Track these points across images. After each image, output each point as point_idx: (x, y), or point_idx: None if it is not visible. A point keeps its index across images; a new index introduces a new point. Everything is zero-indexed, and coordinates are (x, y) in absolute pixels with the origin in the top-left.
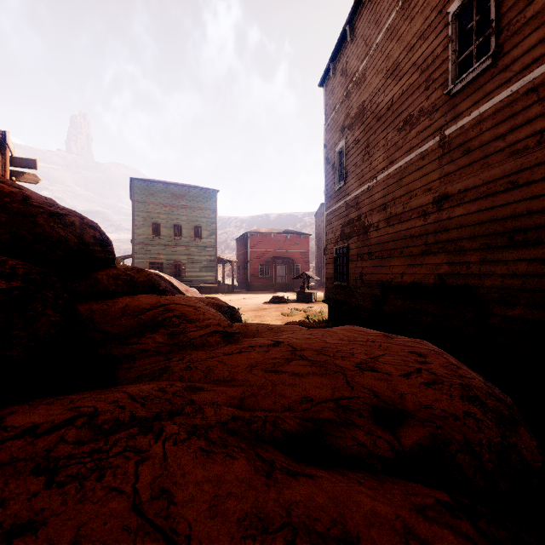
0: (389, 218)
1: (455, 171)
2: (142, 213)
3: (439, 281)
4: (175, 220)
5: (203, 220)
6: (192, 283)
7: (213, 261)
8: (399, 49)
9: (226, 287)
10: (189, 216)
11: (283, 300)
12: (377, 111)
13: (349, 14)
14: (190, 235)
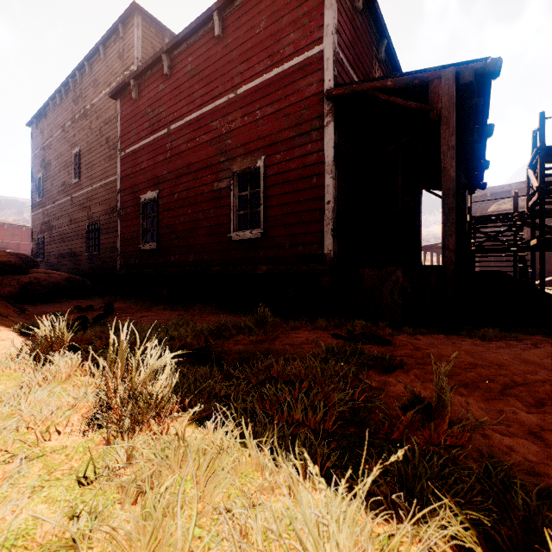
0: (60, 224)
1: (74, 211)
2: None
3: (71, 251)
4: None
5: None
6: None
7: None
8: (62, 150)
9: None
10: None
11: None
12: (56, 170)
13: (43, 106)
14: None
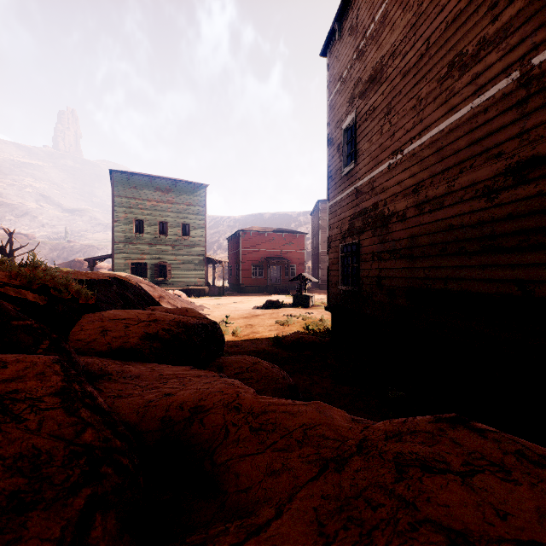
0: (423, 203)
1: None
2: (123, 208)
3: (520, 291)
4: (160, 216)
5: (191, 216)
6: (178, 285)
7: (202, 262)
8: None
9: (217, 289)
10: (176, 213)
11: (277, 304)
12: (404, 64)
13: None
14: (176, 233)
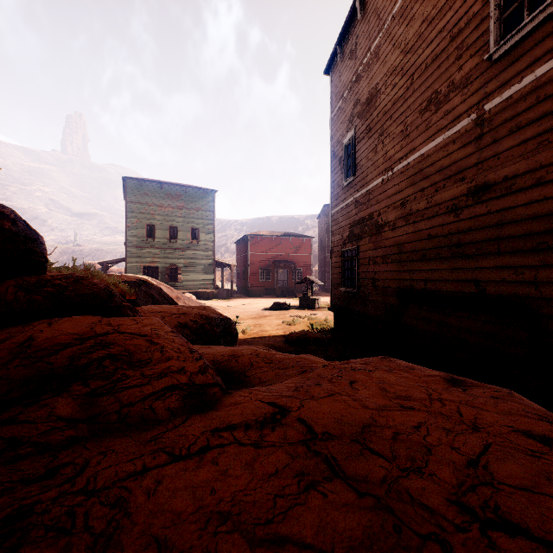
0: (409, 215)
1: (498, 154)
2: (136, 214)
3: (476, 289)
4: (171, 221)
5: (200, 221)
6: (188, 288)
7: (211, 265)
8: (422, 17)
9: (225, 292)
10: (186, 218)
11: (284, 306)
12: (393, 93)
13: None
14: (186, 237)
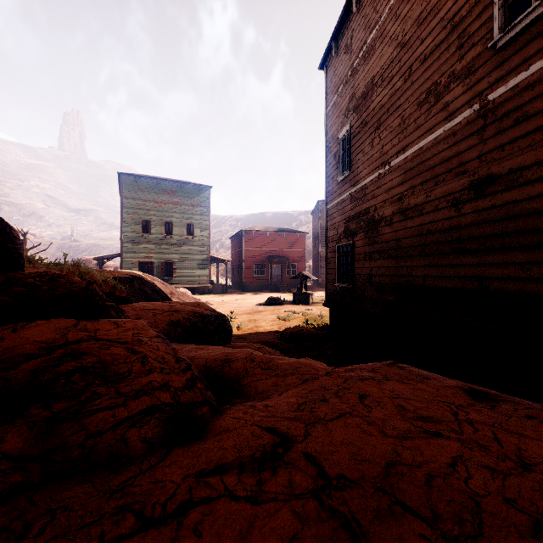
0: (406, 210)
1: (503, 145)
2: (131, 209)
3: (479, 286)
4: (166, 217)
5: (195, 217)
6: (183, 283)
7: (206, 260)
8: (421, 7)
9: (220, 287)
10: (181, 213)
11: (279, 301)
12: (391, 86)
13: None
14: (182, 233)
